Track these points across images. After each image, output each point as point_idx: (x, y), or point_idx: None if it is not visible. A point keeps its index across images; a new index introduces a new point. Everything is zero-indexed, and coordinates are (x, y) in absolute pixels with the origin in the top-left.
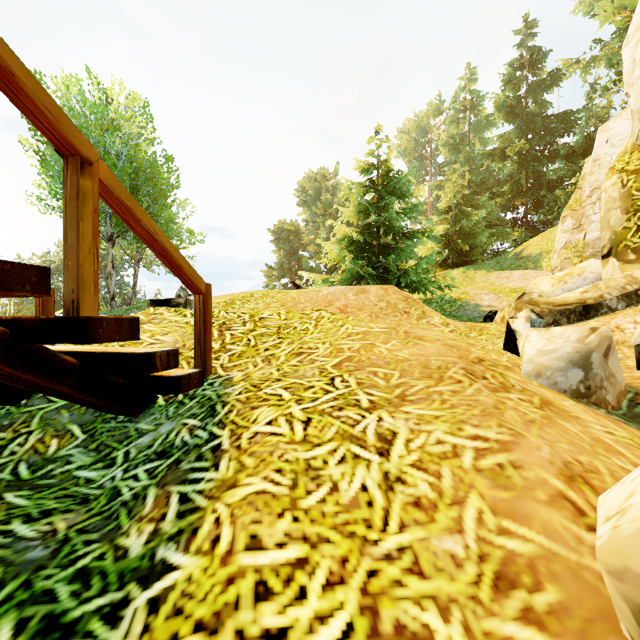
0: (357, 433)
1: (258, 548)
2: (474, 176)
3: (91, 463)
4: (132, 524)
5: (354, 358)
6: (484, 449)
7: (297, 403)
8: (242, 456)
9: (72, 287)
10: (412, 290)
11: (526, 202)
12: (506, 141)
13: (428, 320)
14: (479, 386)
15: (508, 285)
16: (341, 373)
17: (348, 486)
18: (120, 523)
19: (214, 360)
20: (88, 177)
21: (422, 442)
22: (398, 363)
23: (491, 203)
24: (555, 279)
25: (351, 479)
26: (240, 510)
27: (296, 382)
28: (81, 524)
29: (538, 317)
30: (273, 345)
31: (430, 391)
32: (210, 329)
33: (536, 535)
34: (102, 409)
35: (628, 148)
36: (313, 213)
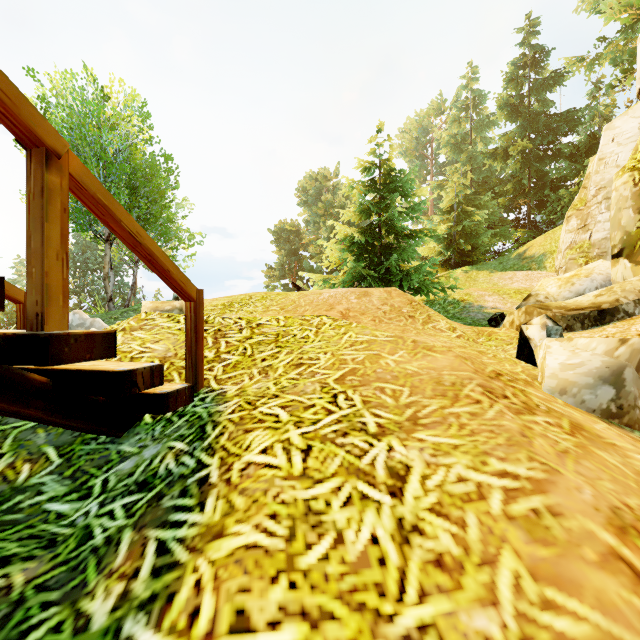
0: (364, 466)
1: (245, 630)
2: (476, 176)
3: (64, 493)
4: (100, 580)
5: (358, 371)
6: (514, 489)
7: (296, 426)
8: (232, 494)
9: (36, 298)
10: (414, 291)
11: (529, 202)
12: (508, 140)
13: (434, 325)
14: (500, 407)
15: (511, 286)
16: (344, 389)
17: (355, 537)
18: (86, 578)
19: (207, 371)
20: (55, 171)
21: (441, 479)
22: (407, 378)
23: (493, 203)
24: (562, 280)
25: (359, 527)
26: (226, 571)
27: (295, 399)
28: (42, 577)
29: (554, 324)
30: (271, 355)
31: (445, 413)
32: (202, 338)
33: (590, 611)
34: (80, 430)
35: (639, 146)
36: (314, 213)
